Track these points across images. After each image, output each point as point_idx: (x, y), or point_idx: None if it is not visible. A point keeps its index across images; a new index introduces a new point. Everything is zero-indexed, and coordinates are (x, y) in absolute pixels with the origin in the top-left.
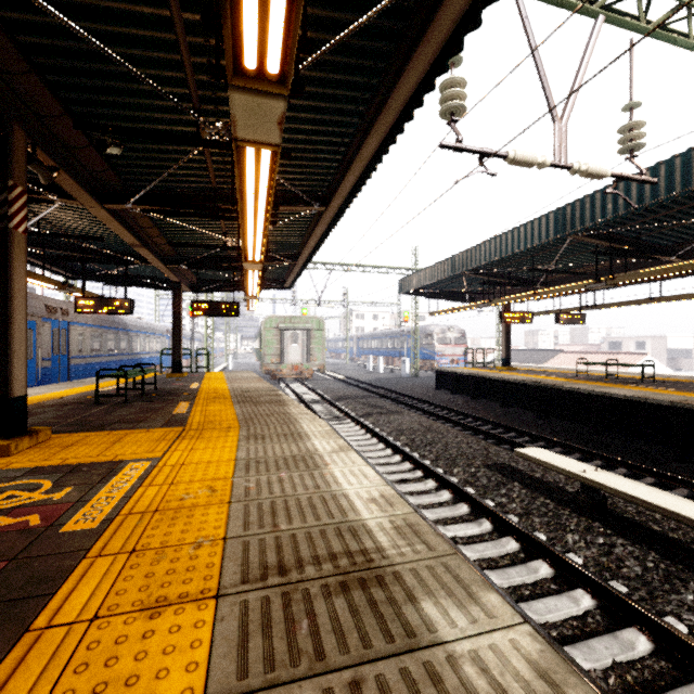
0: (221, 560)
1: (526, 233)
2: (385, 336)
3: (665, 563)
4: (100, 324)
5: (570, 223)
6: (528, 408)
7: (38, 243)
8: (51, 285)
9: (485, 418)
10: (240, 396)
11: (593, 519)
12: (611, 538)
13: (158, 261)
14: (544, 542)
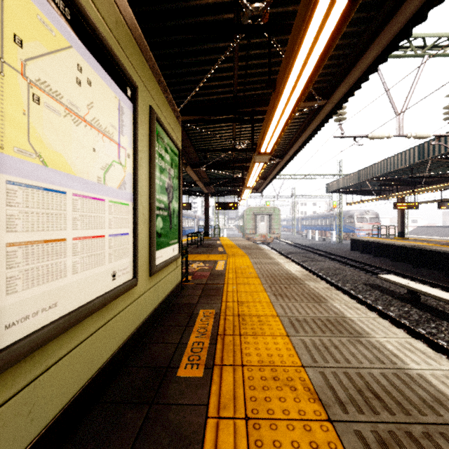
0: (257, 275)
1: (401, 158)
2: (320, 217)
3: (431, 317)
4: None
5: (427, 153)
6: (410, 262)
7: None
8: None
9: (376, 265)
10: (241, 246)
11: (408, 304)
12: (411, 309)
13: (203, 185)
14: (376, 306)
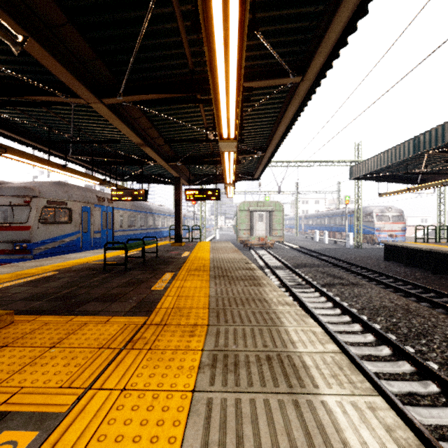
0: None
1: None
2: (327, 216)
3: None
4: (134, 209)
5: None
6: None
7: (90, 154)
8: (94, 181)
9: None
10: (217, 268)
11: None
12: None
13: (161, 159)
14: None
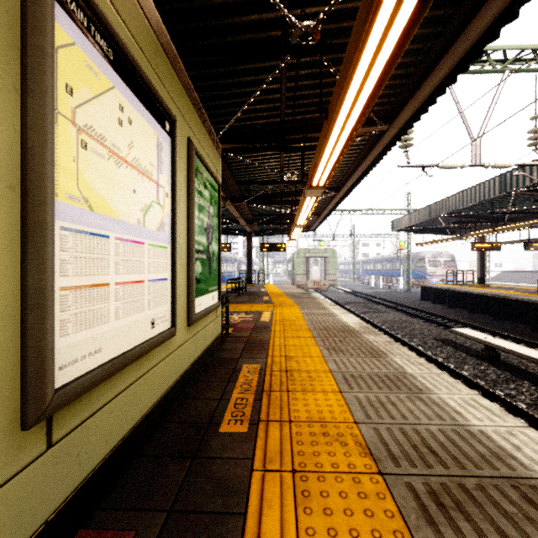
0: (308, 327)
1: (480, 190)
2: (385, 261)
3: (511, 377)
4: None
5: (509, 185)
6: (490, 313)
7: None
8: None
9: (450, 318)
10: (290, 295)
11: (485, 361)
12: (488, 367)
13: (245, 223)
14: (447, 364)
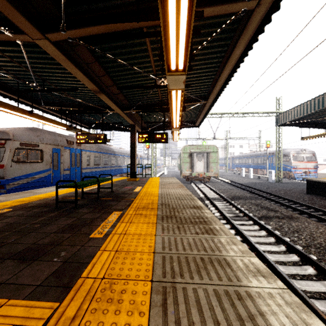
0: None
1: None
2: (251, 156)
3: None
4: (99, 151)
5: None
6: None
7: (59, 104)
8: (61, 126)
9: None
10: (165, 206)
11: None
12: None
13: (117, 107)
14: None
